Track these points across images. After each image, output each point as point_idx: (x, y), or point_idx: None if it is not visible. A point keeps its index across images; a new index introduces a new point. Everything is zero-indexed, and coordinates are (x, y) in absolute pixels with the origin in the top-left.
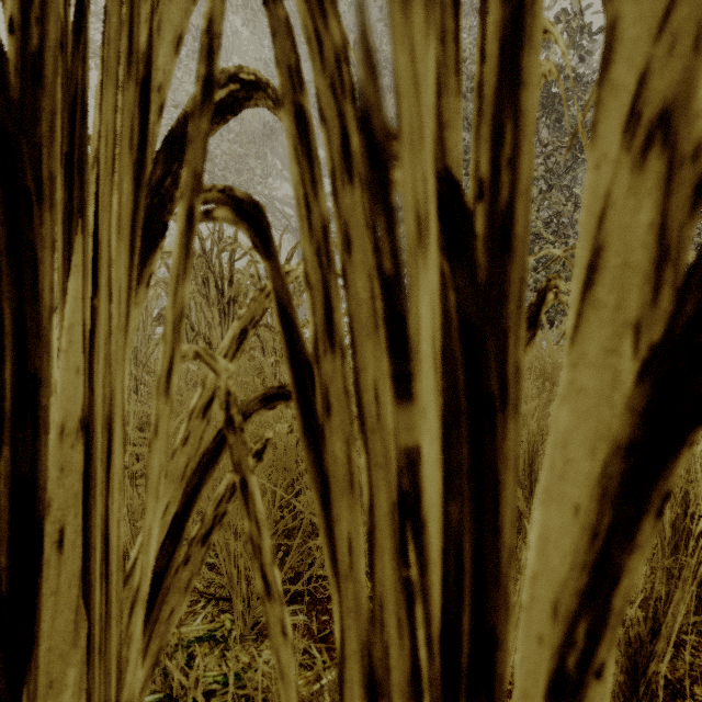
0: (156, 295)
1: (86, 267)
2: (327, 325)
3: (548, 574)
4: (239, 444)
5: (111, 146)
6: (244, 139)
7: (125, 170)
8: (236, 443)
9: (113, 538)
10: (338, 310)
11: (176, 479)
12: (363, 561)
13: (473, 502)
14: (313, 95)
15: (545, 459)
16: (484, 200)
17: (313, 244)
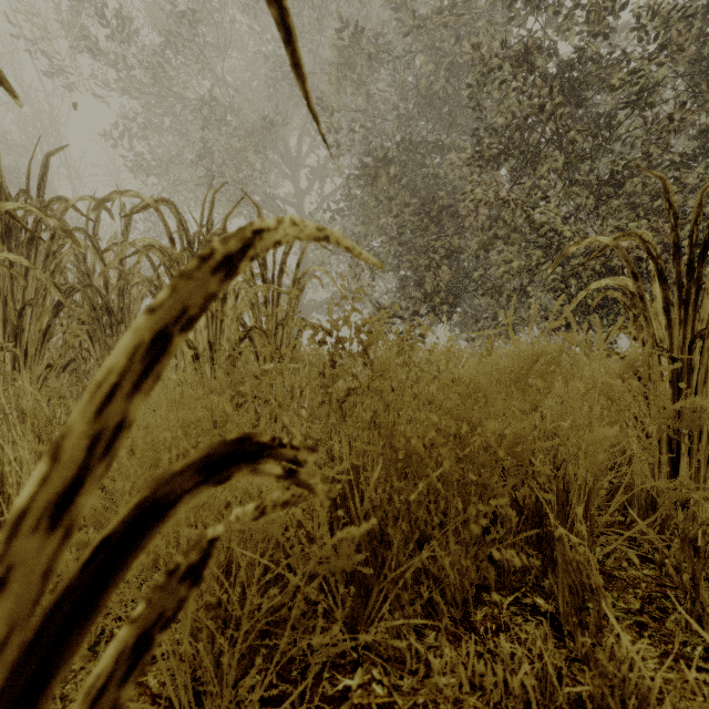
0: (141, 295)
1: None
2: None
3: None
4: None
5: None
6: (243, 135)
7: None
8: None
9: None
10: None
11: None
12: None
13: None
14: (315, 89)
15: None
16: None
17: None
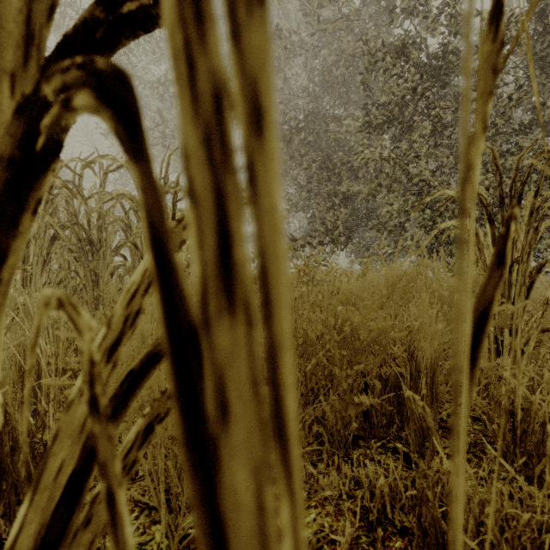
0: (114, 230)
1: None
2: (221, 264)
3: None
4: (104, 436)
5: None
6: None
7: None
8: (100, 433)
9: None
10: (240, 239)
11: (72, 433)
12: None
13: None
14: None
15: None
16: None
17: (198, 124)
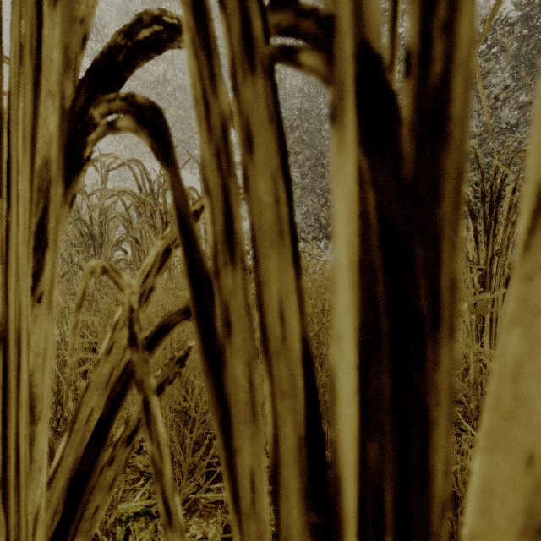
0: (115, 226)
1: (2, 184)
2: (227, 234)
3: (492, 537)
4: (141, 362)
5: (17, 59)
6: (187, 106)
7: (27, 80)
8: (138, 360)
9: (21, 452)
10: (239, 218)
11: (99, 387)
12: (267, 499)
13: (395, 444)
14: None
15: (488, 395)
16: (411, 76)
17: (211, 145)
